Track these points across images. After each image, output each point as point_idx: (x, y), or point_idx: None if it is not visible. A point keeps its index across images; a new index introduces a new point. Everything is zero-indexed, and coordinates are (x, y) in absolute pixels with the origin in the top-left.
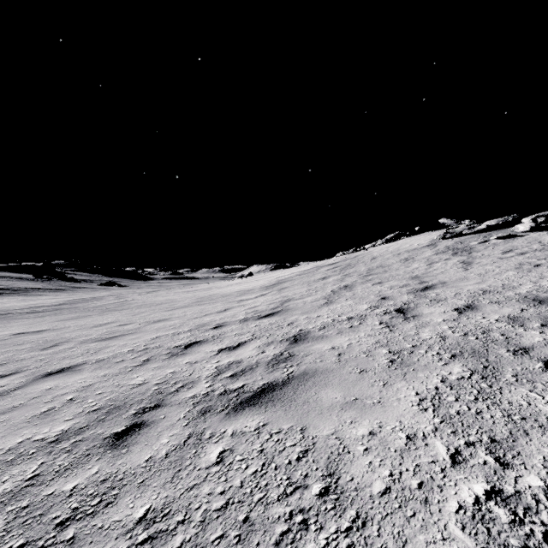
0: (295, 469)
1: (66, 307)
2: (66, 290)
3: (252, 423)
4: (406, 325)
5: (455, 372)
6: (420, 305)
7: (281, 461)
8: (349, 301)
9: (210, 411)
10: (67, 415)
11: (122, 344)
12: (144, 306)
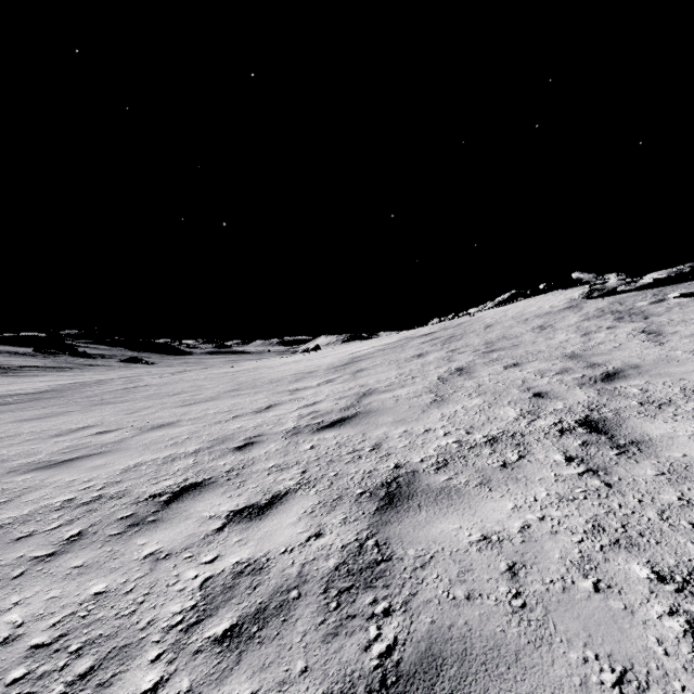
0: None
1: (48, 397)
2: (73, 369)
3: None
4: (636, 471)
5: None
6: (627, 413)
7: None
8: (476, 399)
9: None
10: None
11: (67, 481)
12: (154, 397)
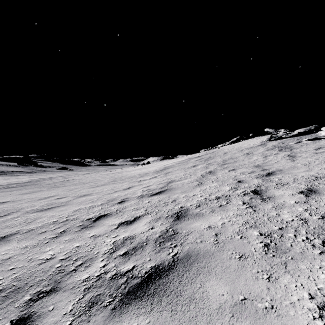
0: None
1: (29, 184)
2: (36, 172)
3: None
4: (265, 206)
5: None
6: (270, 187)
7: None
8: (215, 183)
9: (97, 303)
10: None
11: (52, 215)
12: (78, 184)
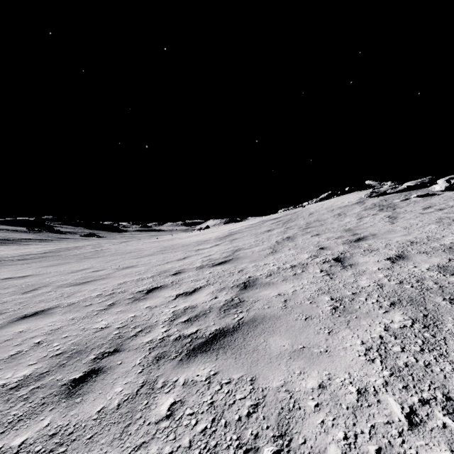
0: (245, 427)
1: (50, 255)
2: (53, 240)
3: (203, 371)
4: (344, 273)
5: (397, 320)
6: (355, 254)
7: (231, 416)
8: (292, 251)
9: (164, 357)
10: (31, 359)
11: (93, 289)
12: (116, 255)
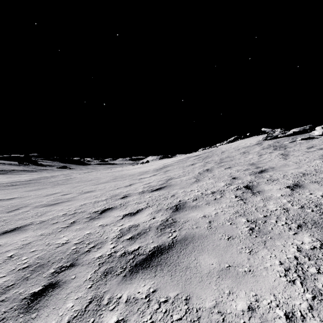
0: None
1: (33, 182)
2: (37, 171)
3: (143, 288)
4: (255, 199)
5: (306, 241)
6: (261, 183)
7: None
8: (211, 180)
9: (111, 273)
10: (2, 272)
11: (60, 209)
12: (80, 182)
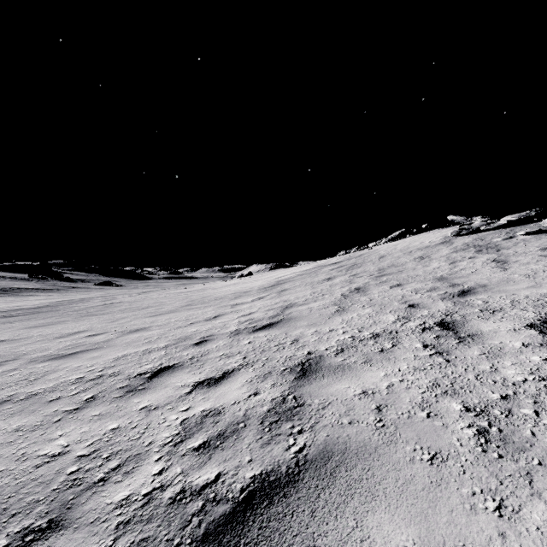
0: None
1: (45, 311)
2: (60, 290)
3: None
4: (467, 352)
5: None
6: (470, 317)
7: None
8: (368, 309)
9: None
10: None
11: (75, 367)
12: (127, 311)
